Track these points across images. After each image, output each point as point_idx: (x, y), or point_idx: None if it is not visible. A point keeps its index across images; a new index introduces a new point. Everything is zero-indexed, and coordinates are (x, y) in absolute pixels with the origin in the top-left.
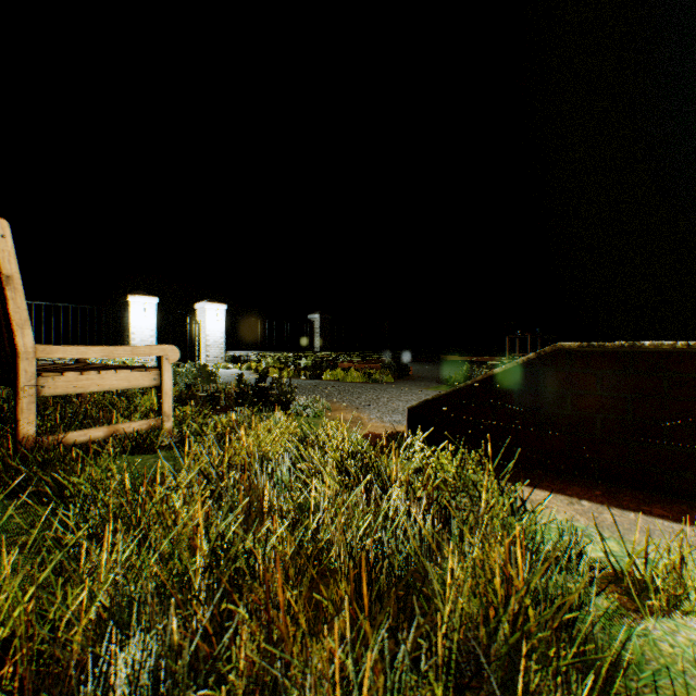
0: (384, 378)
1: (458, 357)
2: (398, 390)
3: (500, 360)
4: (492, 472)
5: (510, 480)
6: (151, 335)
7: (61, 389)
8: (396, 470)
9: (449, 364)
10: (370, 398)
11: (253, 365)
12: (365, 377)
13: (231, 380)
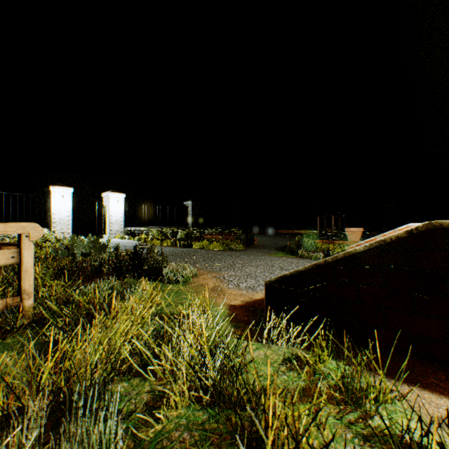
0: (237, 247)
1: (285, 230)
2: (249, 257)
3: (313, 232)
4: (382, 378)
5: (390, 374)
6: (68, 215)
7: None
8: (273, 396)
9: (281, 236)
10: (228, 264)
11: (143, 237)
12: (224, 246)
13: (124, 248)
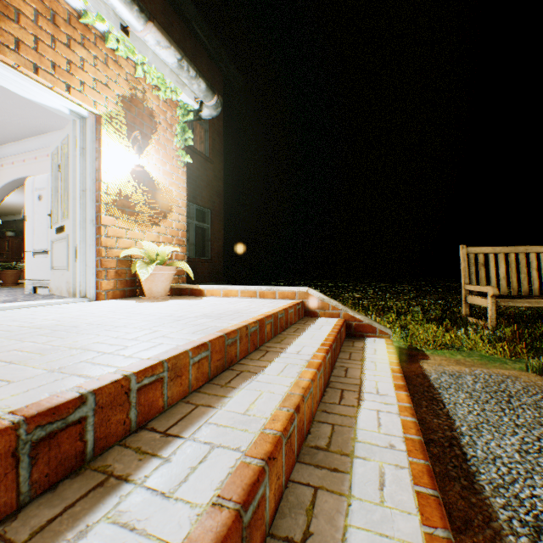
0: None
1: None
2: None
3: None
4: None
5: None
6: None
7: (469, 301)
8: None
9: None
10: None
11: None
12: None
13: None
